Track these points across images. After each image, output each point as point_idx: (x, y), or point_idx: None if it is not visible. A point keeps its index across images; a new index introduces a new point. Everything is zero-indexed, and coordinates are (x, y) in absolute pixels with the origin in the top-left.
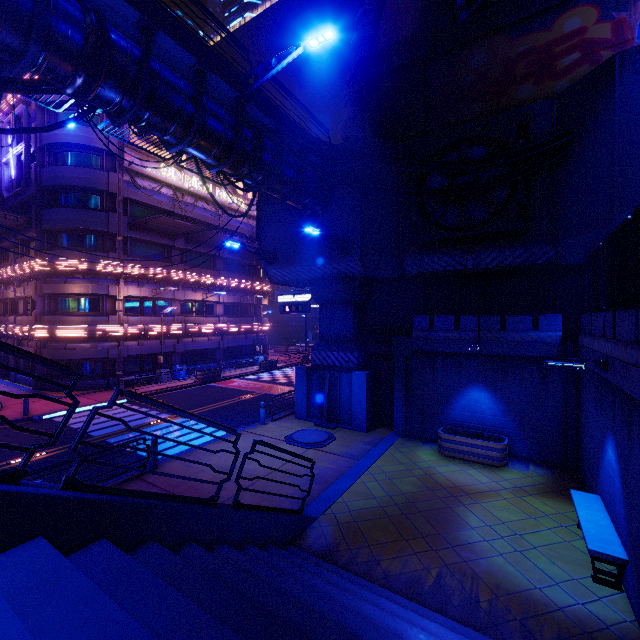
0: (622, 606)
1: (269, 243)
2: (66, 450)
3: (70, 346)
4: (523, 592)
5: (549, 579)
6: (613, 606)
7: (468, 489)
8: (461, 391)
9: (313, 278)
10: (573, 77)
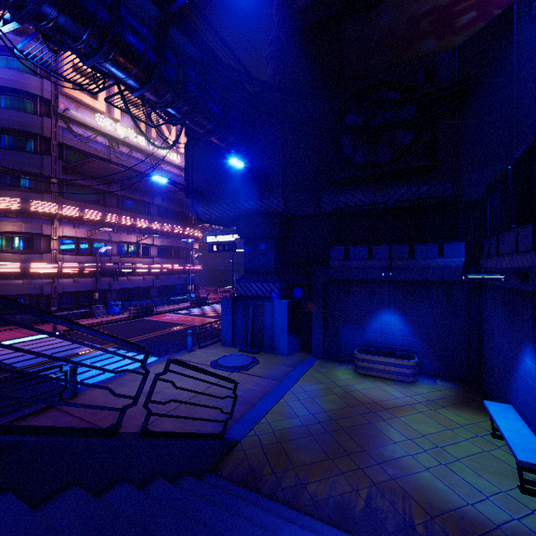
0: None
1: (197, 182)
2: None
3: (2, 282)
4: (457, 510)
5: (479, 493)
6: None
7: (385, 404)
8: (374, 315)
9: (238, 215)
10: (470, 33)
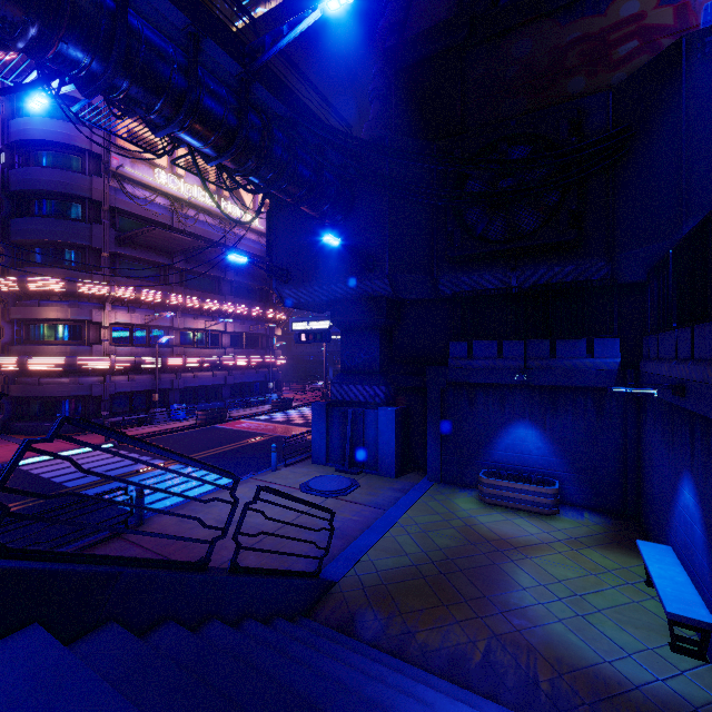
0: (710, 681)
1: (282, 259)
2: (32, 504)
3: (45, 381)
4: (590, 667)
5: (620, 650)
6: (699, 682)
7: (516, 542)
8: (505, 428)
9: (333, 300)
10: (631, 68)
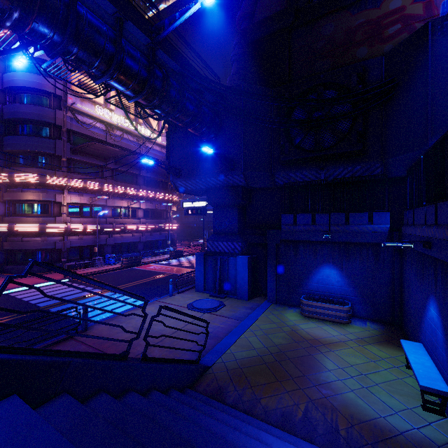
0: (447, 429)
1: (176, 162)
2: (16, 317)
3: (25, 239)
4: (371, 421)
5: (390, 409)
6: (440, 429)
7: (324, 341)
8: (317, 269)
9: (208, 188)
10: (396, 42)
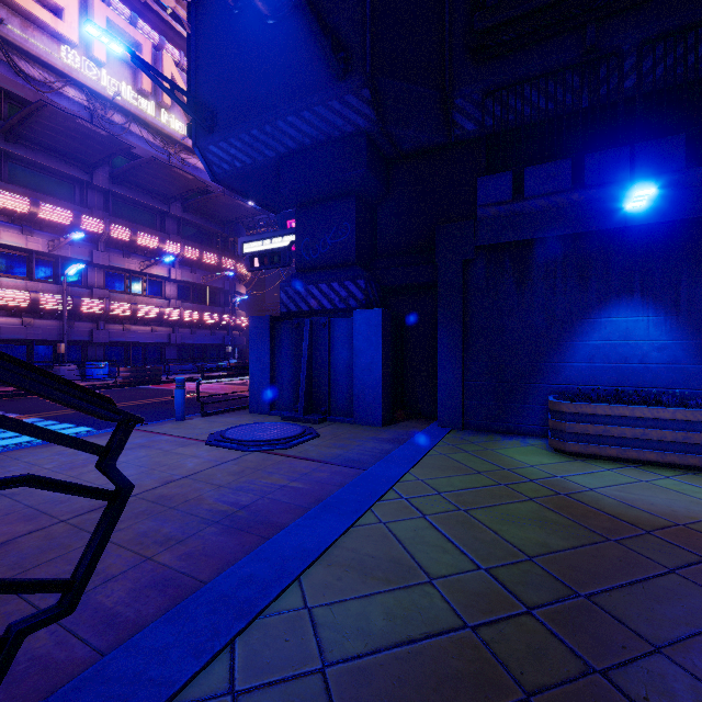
0: None
1: (204, 96)
2: None
3: None
4: None
5: None
6: None
7: None
8: (589, 318)
9: (283, 154)
10: None
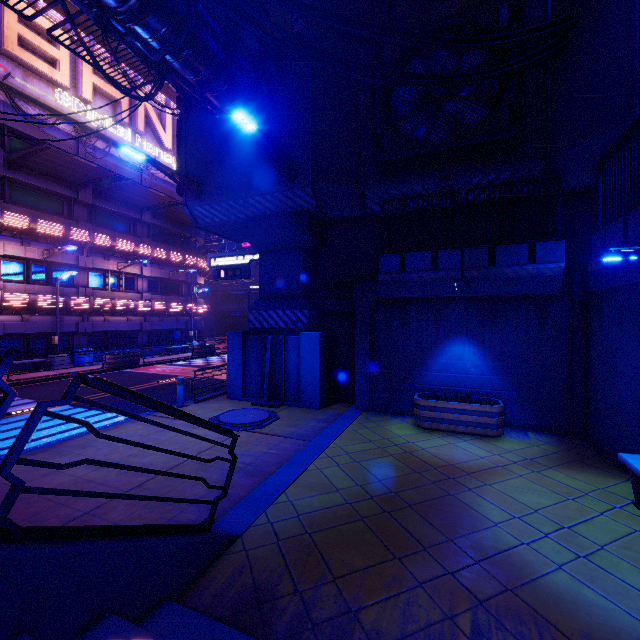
0: None
1: (192, 171)
2: None
3: None
4: None
5: None
6: None
7: (467, 467)
8: (440, 347)
9: (251, 217)
10: None
